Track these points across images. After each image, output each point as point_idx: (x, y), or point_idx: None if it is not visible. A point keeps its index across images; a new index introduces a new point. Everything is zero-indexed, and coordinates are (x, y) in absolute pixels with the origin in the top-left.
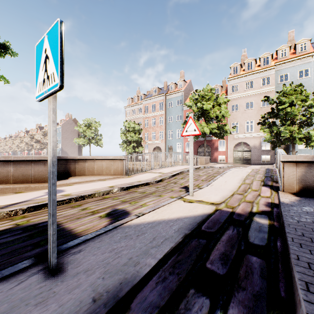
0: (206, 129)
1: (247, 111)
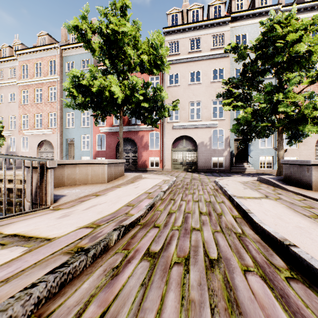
0: (117, 90)
1: (192, 85)
